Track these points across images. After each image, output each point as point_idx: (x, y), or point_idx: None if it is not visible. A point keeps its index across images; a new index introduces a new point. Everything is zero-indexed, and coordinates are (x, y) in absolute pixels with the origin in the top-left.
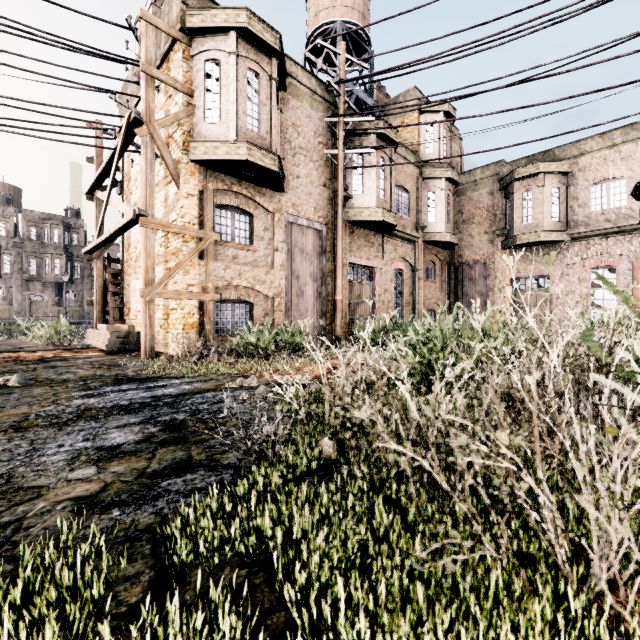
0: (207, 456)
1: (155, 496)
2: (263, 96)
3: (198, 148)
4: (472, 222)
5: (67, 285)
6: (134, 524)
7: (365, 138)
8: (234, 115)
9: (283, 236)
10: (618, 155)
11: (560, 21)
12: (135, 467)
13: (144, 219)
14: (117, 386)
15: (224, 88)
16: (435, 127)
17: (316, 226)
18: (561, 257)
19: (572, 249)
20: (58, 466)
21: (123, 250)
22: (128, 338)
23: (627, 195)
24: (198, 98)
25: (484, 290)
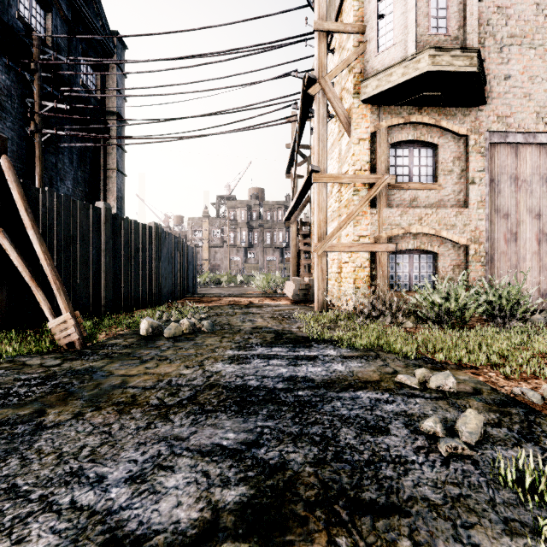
0: None
1: None
2: None
3: (369, 85)
4: None
5: (286, 249)
6: None
7: None
8: (412, 24)
9: (482, 163)
10: None
11: None
12: None
13: (316, 175)
14: (269, 348)
15: (399, 1)
16: None
17: (539, 139)
18: None
19: None
20: None
21: (310, 214)
22: (309, 290)
23: None
24: (369, 31)
25: None
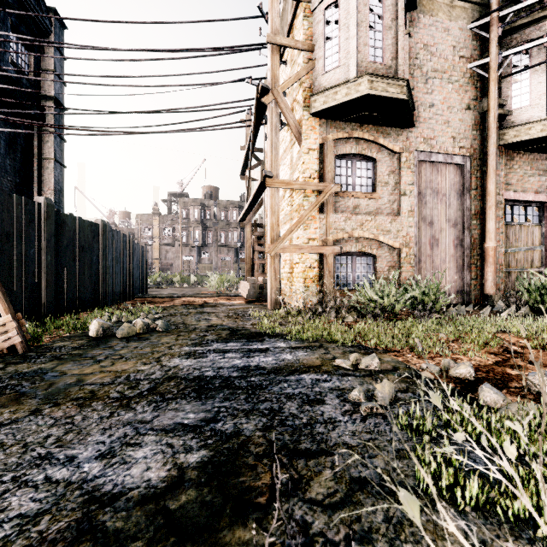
0: None
1: None
2: (387, 19)
3: (317, 100)
4: None
5: (241, 249)
6: None
7: (534, 27)
8: (354, 50)
9: (412, 177)
10: None
11: None
12: None
13: (269, 180)
14: (224, 343)
15: (343, 27)
16: None
17: (456, 160)
18: None
19: None
20: None
21: (264, 216)
22: (262, 289)
23: None
24: (318, 50)
25: None
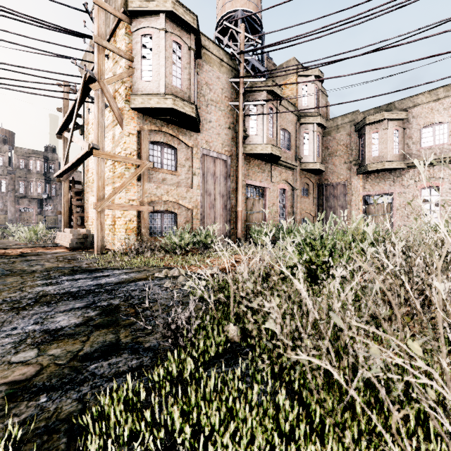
0: (132, 339)
1: (81, 380)
2: (184, 61)
3: (136, 99)
4: (335, 155)
5: (46, 201)
6: (56, 412)
7: (259, 94)
8: (163, 75)
9: (199, 164)
10: (441, 106)
11: (402, 6)
12: (70, 350)
13: (96, 151)
14: (72, 276)
15: (155, 55)
16: (309, 87)
17: (223, 157)
18: (400, 180)
19: (408, 174)
20: (6, 349)
21: (83, 175)
22: (86, 239)
23: (448, 135)
24: (136, 63)
25: (344, 204)
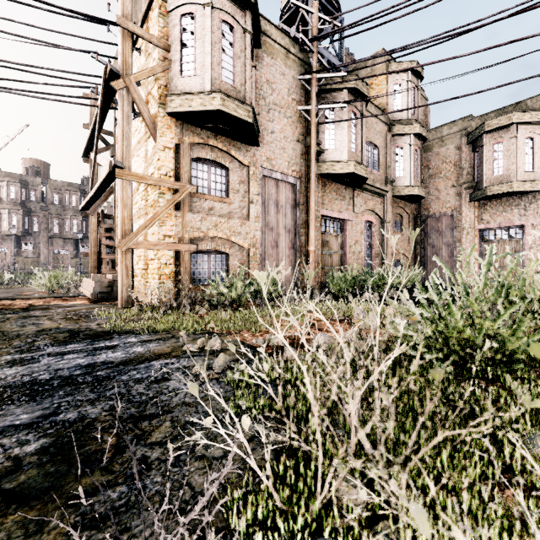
0: None
1: None
2: (237, 49)
3: (174, 101)
4: (439, 176)
5: (83, 241)
6: None
7: (337, 94)
8: (208, 66)
9: (258, 189)
10: None
11: None
12: None
13: (120, 171)
14: (62, 346)
15: (199, 41)
16: (403, 86)
17: (290, 180)
18: (534, 207)
19: None
20: None
21: (115, 207)
22: (112, 287)
23: None
24: (174, 53)
25: (451, 241)
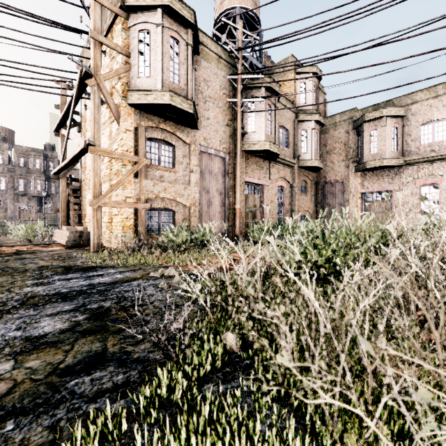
0: (120, 348)
1: (58, 401)
2: (182, 57)
3: (133, 95)
4: (333, 152)
5: (46, 198)
6: (22, 445)
7: (257, 90)
8: (160, 71)
9: (197, 161)
10: (441, 103)
11: (402, 1)
12: (50, 361)
13: (93, 148)
14: (64, 275)
15: (153, 51)
16: (307, 84)
17: (221, 154)
18: (398, 177)
19: (406, 171)
20: None
21: (81, 172)
22: (82, 236)
23: None
24: (133, 58)
25: (342, 201)
